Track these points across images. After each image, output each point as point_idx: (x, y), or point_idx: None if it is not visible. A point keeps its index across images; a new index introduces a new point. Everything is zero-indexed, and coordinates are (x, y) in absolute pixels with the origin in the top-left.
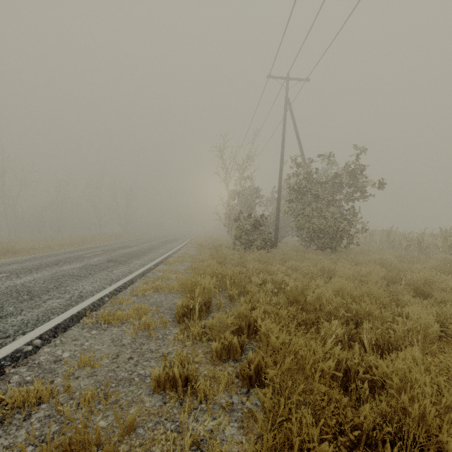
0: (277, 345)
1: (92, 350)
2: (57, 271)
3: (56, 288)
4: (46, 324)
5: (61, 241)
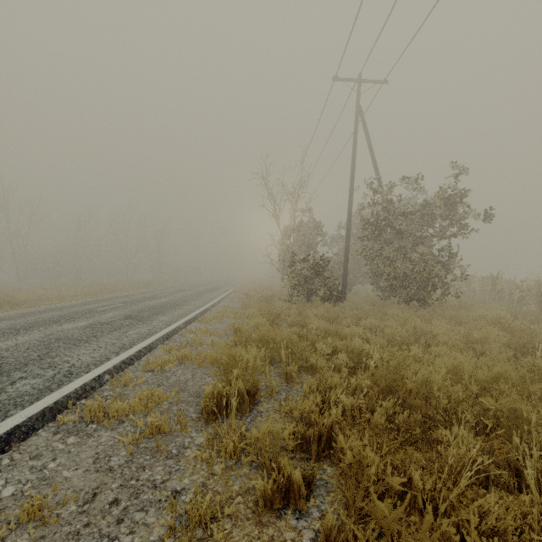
0: (389, 522)
1: (55, 481)
2: (52, 332)
3: (40, 359)
4: None
5: (76, 290)
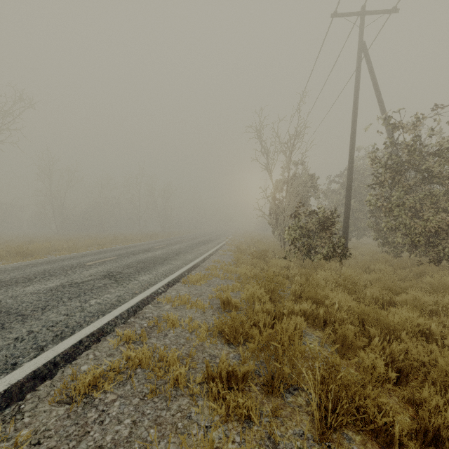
0: None
1: None
2: (3, 298)
3: None
4: None
5: (89, 241)
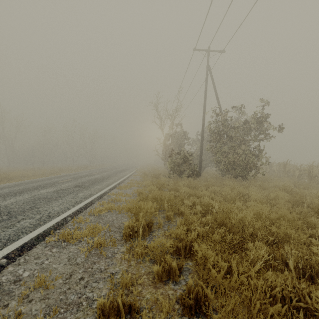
0: (217, 278)
1: (49, 269)
2: (35, 194)
3: (31, 209)
4: (15, 243)
5: (44, 171)
